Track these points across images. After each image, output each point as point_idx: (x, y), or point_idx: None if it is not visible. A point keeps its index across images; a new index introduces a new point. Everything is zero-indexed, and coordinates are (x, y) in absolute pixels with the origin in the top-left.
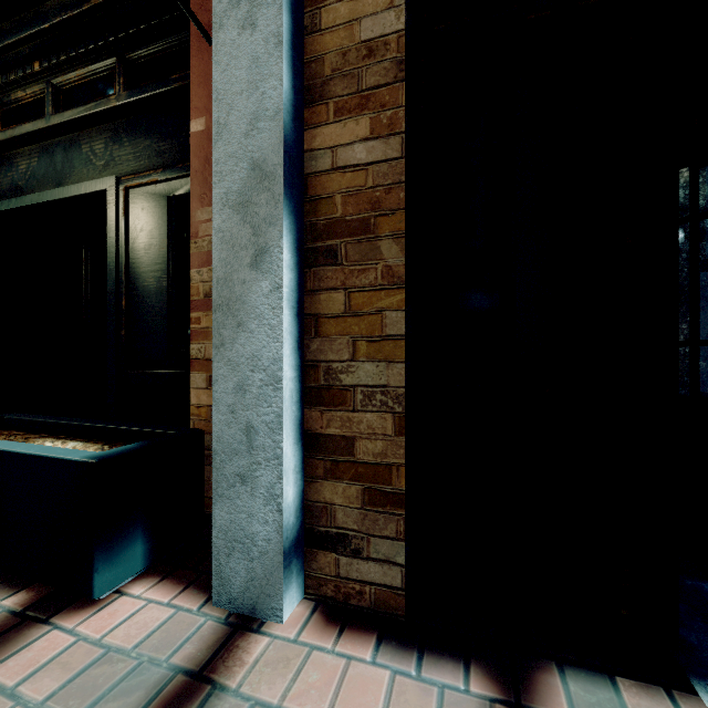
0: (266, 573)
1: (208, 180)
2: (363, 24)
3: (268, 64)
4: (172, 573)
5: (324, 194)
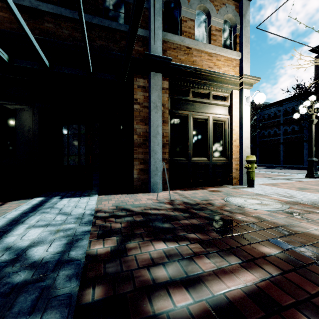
0: None
1: None
2: None
3: None
4: None
5: None
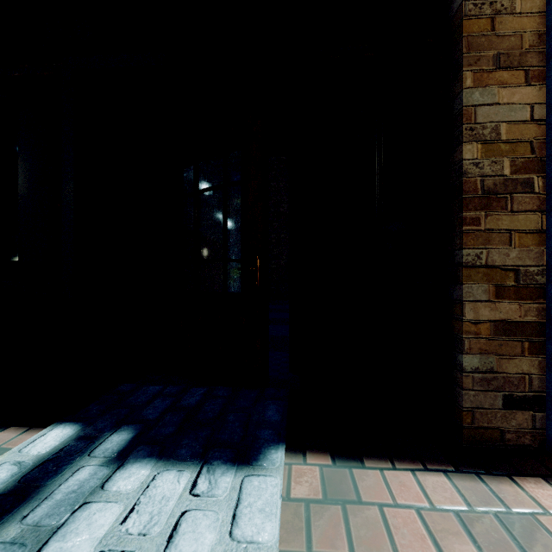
0: None
1: None
2: None
3: None
4: None
5: None
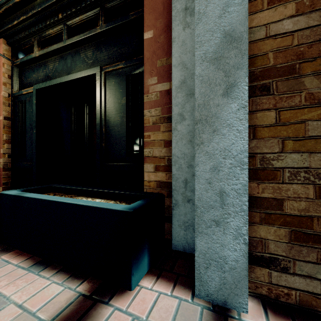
0: (234, 281)
1: (154, 63)
2: None
3: None
4: (157, 273)
5: (260, 53)
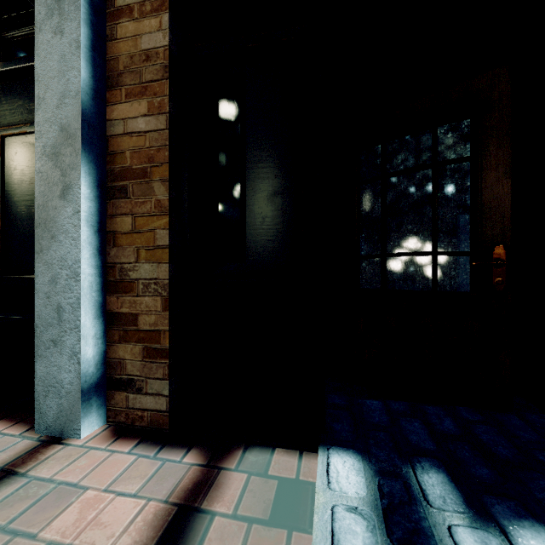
0: (70, 406)
1: None
2: (143, 39)
3: (71, 60)
4: (13, 416)
5: (119, 150)
